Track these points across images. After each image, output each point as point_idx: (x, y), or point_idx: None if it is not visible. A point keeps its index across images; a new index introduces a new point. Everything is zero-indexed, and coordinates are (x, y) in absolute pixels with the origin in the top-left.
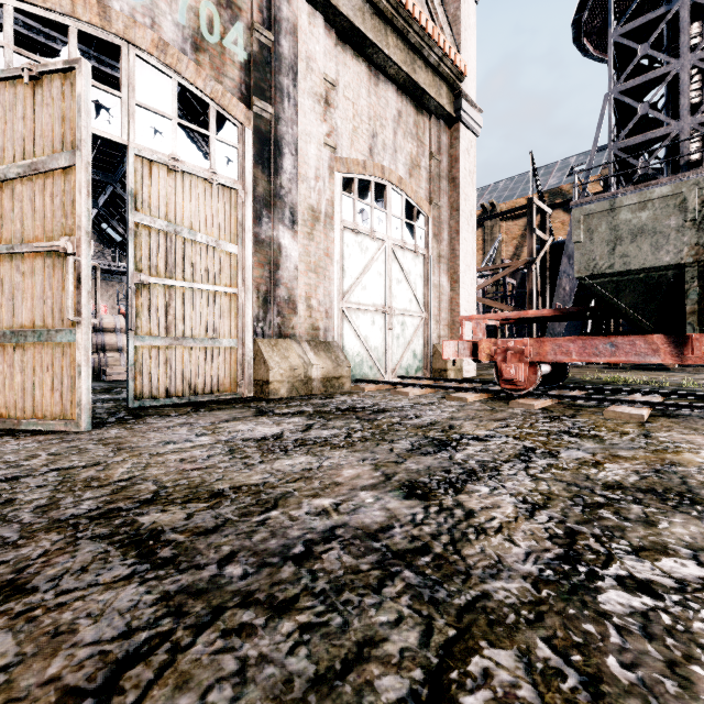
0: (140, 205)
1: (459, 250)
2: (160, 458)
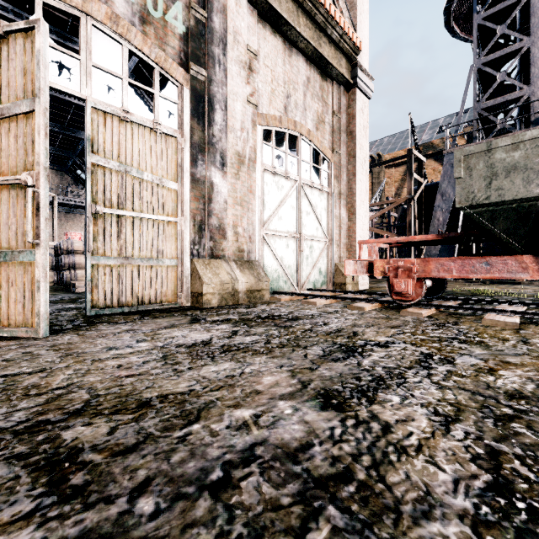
0: (96, 148)
1: (355, 188)
2: (100, 364)
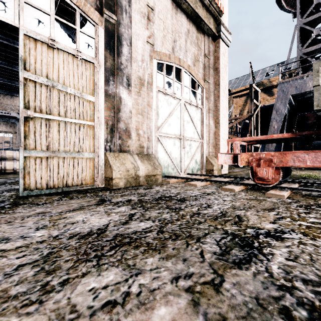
0: (28, 67)
1: (219, 106)
2: None
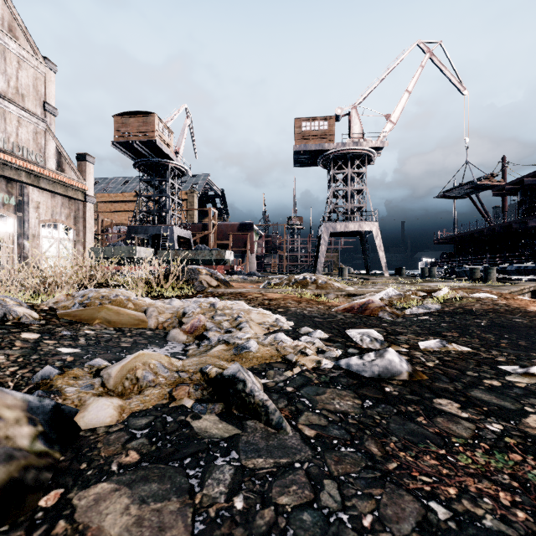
0: None
1: (86, 239)
2: None
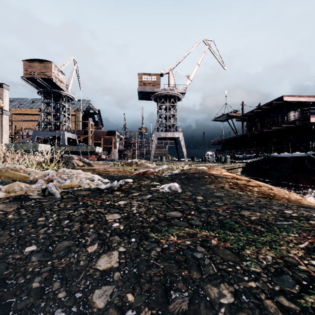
0: None
1: (3, 138)
2: None
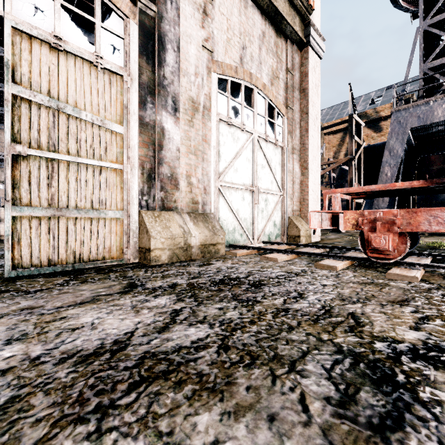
0: (18, 77)
1: (308, 144)
2: None
